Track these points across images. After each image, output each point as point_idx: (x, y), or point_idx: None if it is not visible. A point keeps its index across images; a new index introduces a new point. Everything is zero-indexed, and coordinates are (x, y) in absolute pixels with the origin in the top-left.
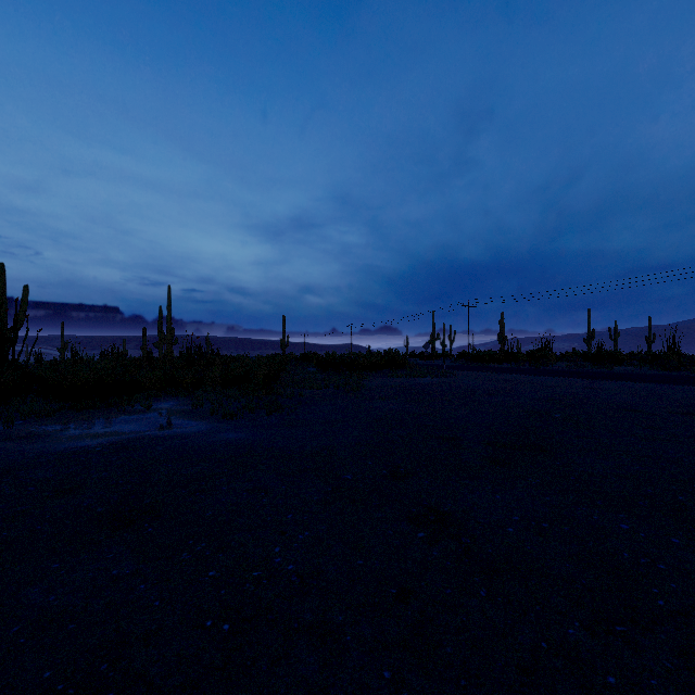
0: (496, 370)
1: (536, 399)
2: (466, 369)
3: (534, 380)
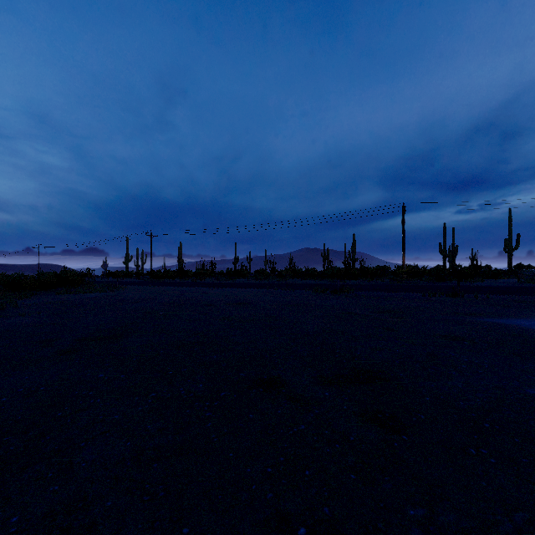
0: (162, 284)
1: (163, 303)
2: (140, 284)
3: (179, 290)
